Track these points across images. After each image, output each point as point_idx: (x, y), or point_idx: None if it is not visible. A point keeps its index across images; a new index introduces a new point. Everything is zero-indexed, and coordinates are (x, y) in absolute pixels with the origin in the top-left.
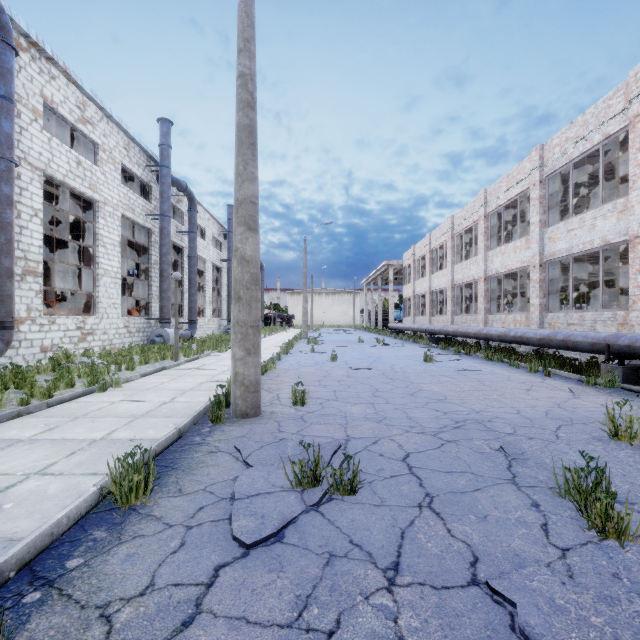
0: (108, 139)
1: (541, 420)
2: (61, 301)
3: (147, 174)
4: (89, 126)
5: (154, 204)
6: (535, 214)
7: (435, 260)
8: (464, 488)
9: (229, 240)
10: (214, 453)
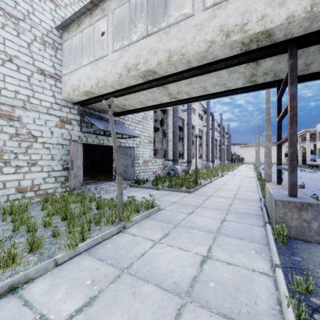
0: (196, 106)
1: None
2: None
3: (202, 112)
4: (194, 105)
5: (203, 121)
6: None
7: None
8: None
9: (221, 128)
10: None
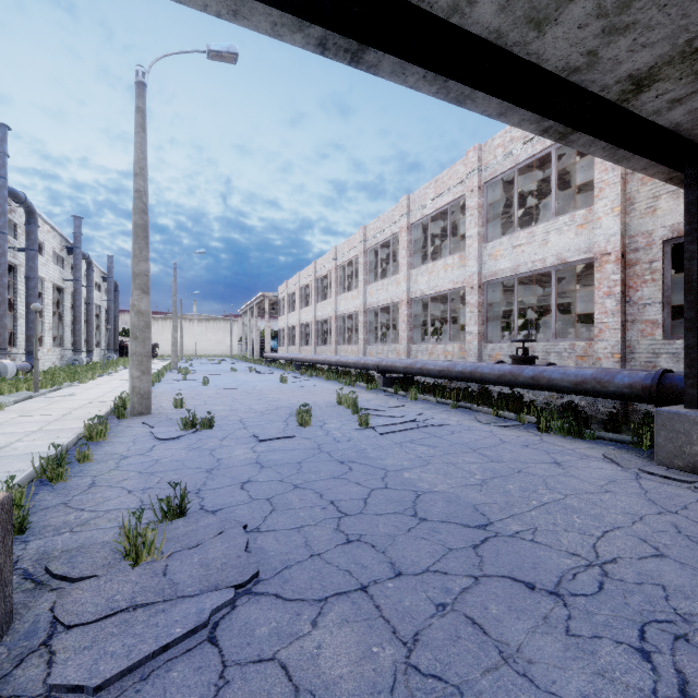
0: None
1: (322, 404)
2: None
3: None
4: None
5: None
6: (362, 274)
7: (304, 297)
8: (262, 424)
9: (76, 257)
10: (130, 427)
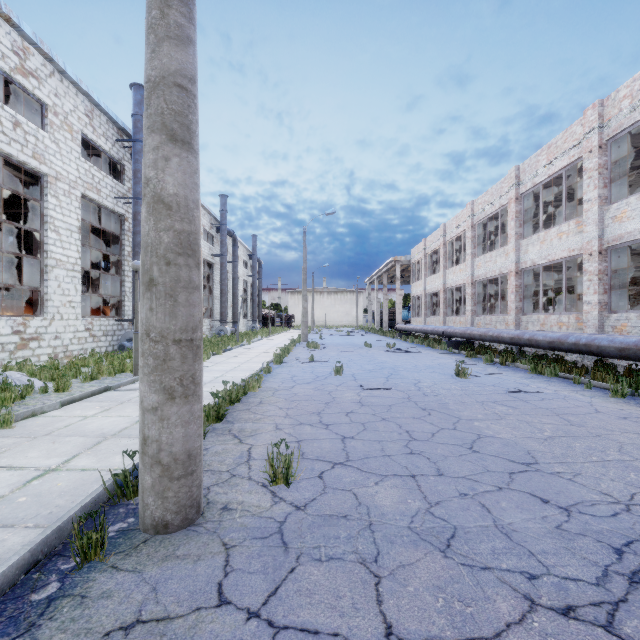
0: (62, 100)
1: None
2: (13, 299)
3: (118, 150)
4: (33, 80)
5: (128, 186)
6: (592, 188)
7: (450, 254)
8: None
9: (222, 233)
10: None
